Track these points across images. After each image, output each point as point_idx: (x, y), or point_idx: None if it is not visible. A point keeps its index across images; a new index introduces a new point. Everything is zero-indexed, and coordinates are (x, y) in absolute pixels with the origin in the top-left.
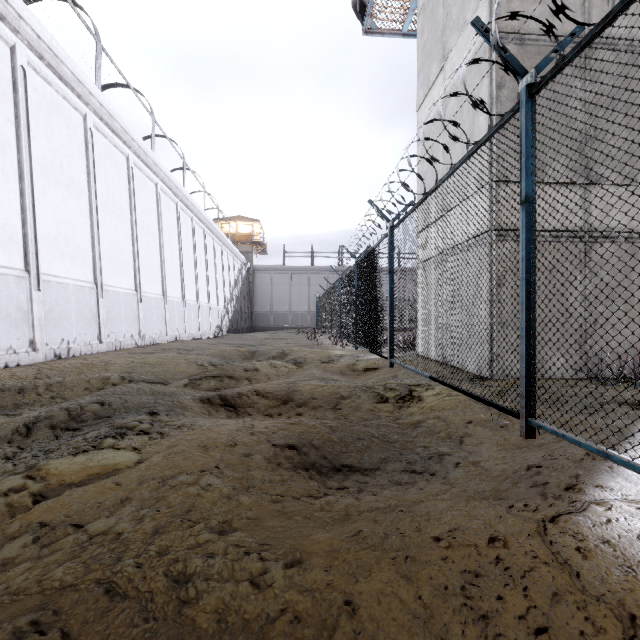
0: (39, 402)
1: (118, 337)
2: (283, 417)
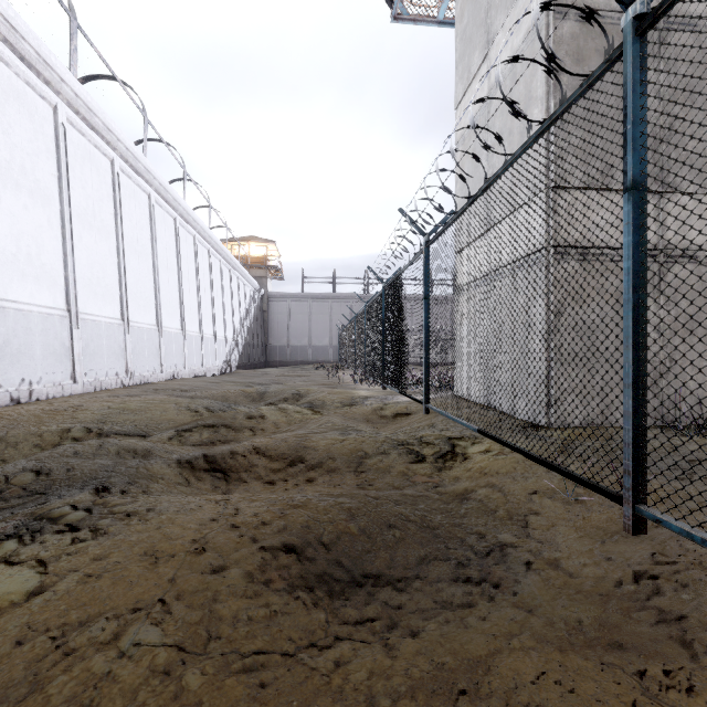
0: None
1: (98, 376)
2: (289, 485)
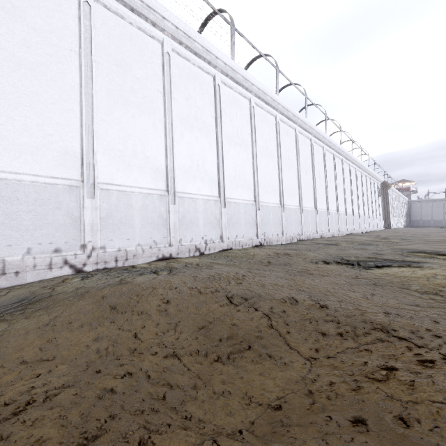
0: None
1: (396, 226)
2: None
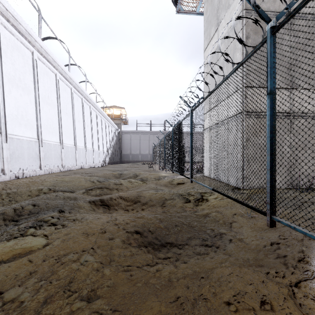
0: (2, 203)
1: (50, 167)
2: (134, 211)
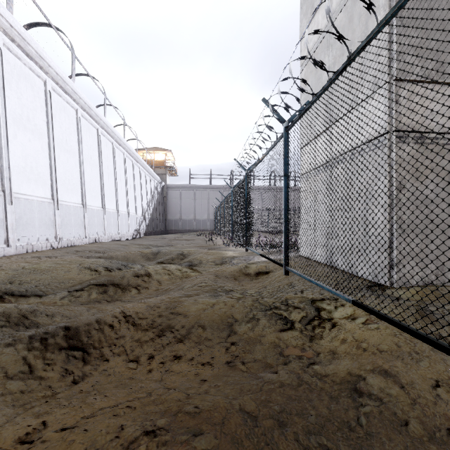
0: None
1: (30, 241)
2: (153, 364)
